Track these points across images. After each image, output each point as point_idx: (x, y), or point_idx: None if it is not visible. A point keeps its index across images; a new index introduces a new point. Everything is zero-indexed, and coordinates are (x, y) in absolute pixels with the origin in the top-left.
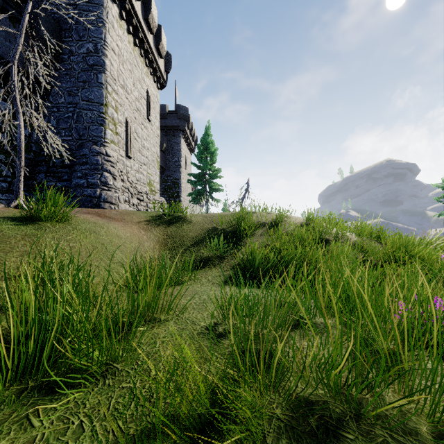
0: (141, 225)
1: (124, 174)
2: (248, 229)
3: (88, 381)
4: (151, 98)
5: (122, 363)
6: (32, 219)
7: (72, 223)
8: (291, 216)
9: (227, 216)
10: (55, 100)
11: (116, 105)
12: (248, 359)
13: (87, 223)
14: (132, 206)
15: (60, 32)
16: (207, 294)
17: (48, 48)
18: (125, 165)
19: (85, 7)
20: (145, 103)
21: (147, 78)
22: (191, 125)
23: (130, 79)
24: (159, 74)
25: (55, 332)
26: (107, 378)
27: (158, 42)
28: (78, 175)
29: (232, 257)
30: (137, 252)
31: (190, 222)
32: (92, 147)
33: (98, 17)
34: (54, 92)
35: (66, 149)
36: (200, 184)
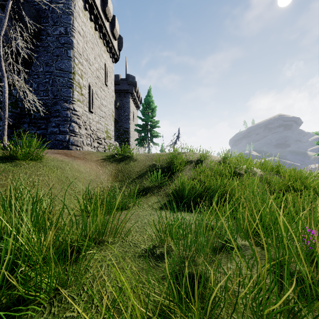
0: (99, 162)
1: (87, 124)
2: (179, 165)
3: (35, 310)
4: (108, 69)
5: (70, 288)
6: (11, 158)
7: (43, 161)
8: (211, 155)
9: (164, 156)
10: (36, 70)
11: (81, 73)
12: (184, 293)
13: (56, 161)
14: (94, 148)
15: (39, 19)
16: (147, 218)
17: (28, 28)
18: (88, 118)
19: (58, 1)
20: (103, 72)
21: (105, 54)
22: (137, 89)
23: (92, 54)
24: (114, 51)
25: (6, 263)
26: (53, 305)
27: (113, 28)
28: (53, 125)
29: (167, 186)
30: (94, 183)
31: (135, 160)
32: (63, 104)
33: (67, 8)
34: (35, 63)
35: (44, 106)
36: (143, 132)
